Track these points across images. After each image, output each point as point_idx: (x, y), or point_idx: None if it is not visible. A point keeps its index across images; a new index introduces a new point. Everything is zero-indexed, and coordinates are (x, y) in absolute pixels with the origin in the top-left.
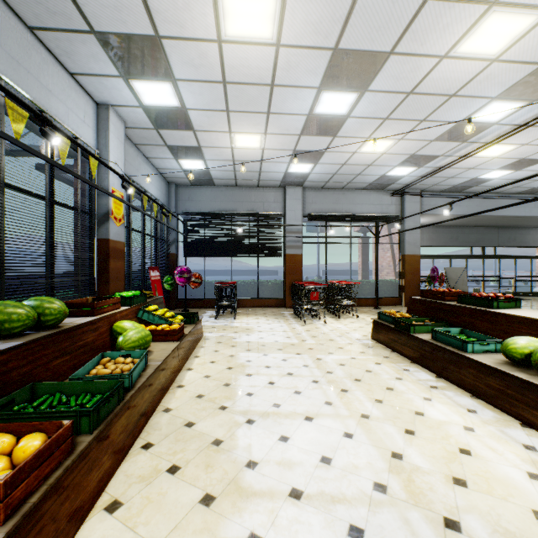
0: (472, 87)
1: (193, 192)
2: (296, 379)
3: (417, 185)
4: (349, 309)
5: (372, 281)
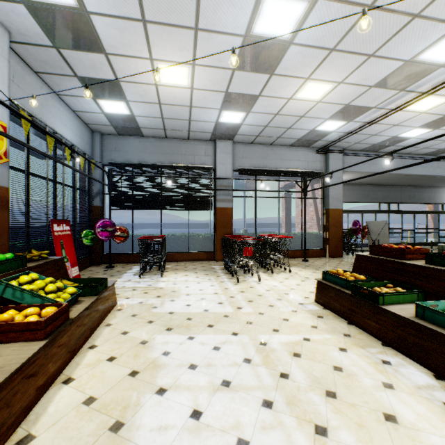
0: (443, 1)
1: (120, 143)
2: (236, 399)
3: (341, 142)
4: (280, 263)
5: (299, 233)
